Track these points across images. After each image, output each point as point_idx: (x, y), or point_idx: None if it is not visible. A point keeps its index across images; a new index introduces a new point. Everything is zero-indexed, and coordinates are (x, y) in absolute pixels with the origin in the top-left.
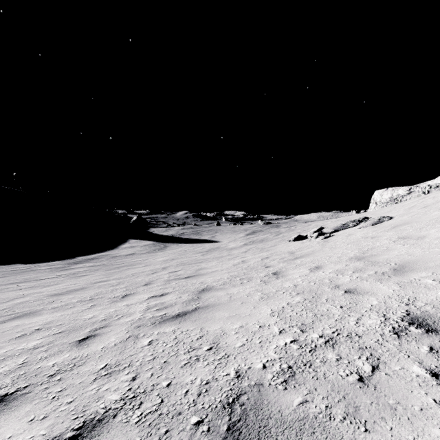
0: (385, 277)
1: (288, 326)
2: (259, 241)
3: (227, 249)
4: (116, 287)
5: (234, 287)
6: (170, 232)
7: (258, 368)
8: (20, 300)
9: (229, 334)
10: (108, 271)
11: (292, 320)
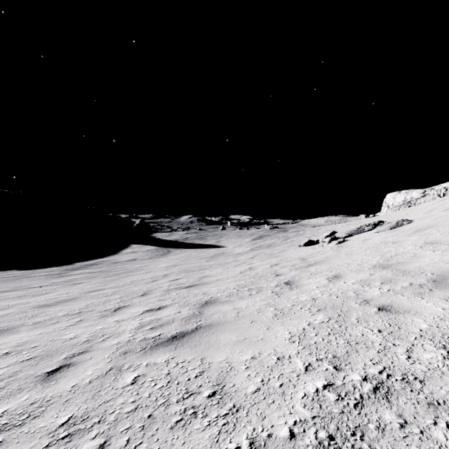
0: (425, 290)
1: (315, 360)
2: (266, 246)
3: (233, 254)
4: (110, 297)
5: (241, 300)
6: (173, 237)
7: (282, 438)
8: (3, 312)
9: (238, 370)
10: (106, 278)
11: (319, 349)
